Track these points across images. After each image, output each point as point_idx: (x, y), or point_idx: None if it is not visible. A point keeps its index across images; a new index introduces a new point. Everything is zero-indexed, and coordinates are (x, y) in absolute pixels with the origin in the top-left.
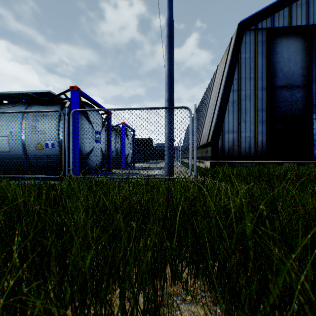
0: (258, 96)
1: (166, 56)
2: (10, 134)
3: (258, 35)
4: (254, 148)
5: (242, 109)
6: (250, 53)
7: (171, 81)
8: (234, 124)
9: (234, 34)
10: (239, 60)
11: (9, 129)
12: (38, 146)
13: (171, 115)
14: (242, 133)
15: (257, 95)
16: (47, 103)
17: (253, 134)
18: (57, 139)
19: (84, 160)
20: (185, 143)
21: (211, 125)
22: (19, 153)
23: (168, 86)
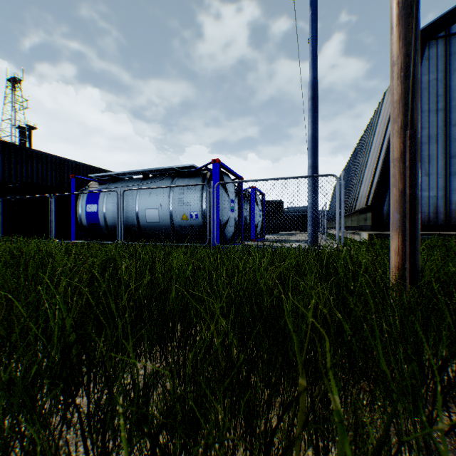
0: (452, 135)
1: (309, 120)
2: (159, 206)
3: (451, 44)
4: (443, 214)
5: (423, 156)
6: (437, 73)
7: (315, 146)
8: None
9: None
10: None
11: (158, 201)
12: (183, 217)
13: (315, 182)
14: (422, 192)
15: (449, 134)
16: (189, 176)
17: (441, 193)
18: (200, 210)
19: (222, 230)
20: (333, 207)
21: (371, 182)
22: (166, 223)
23: (312, 152)
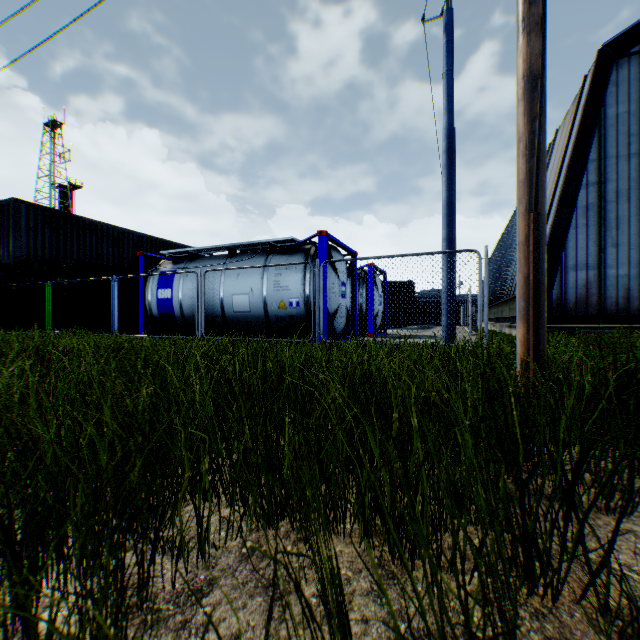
0: None
1: (443, 179)
2: (250, 291)
3: None
4: (637, 300)
5: (609, 220)
6: (628, 103)
7: (451, 213)
8: (588, 252)
9: (589, 70)
10: (600, 122)
11: (249, 285)
12: (281, 305)
13: (450, 259)
14: (607, 269)
15: None
16: (288, 252)
17: (635, 270)
18: (302, 296)
19: (330, 321)
20: None
21: None
22: (258, 313)
23: (447, 220)
